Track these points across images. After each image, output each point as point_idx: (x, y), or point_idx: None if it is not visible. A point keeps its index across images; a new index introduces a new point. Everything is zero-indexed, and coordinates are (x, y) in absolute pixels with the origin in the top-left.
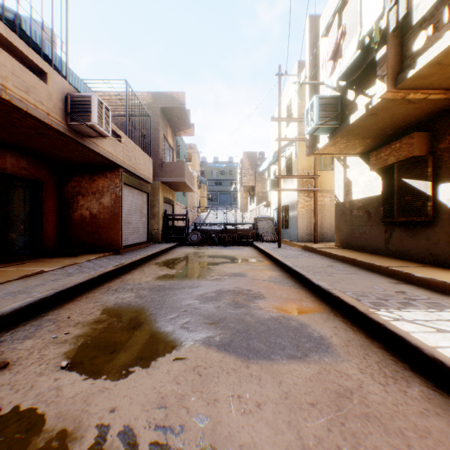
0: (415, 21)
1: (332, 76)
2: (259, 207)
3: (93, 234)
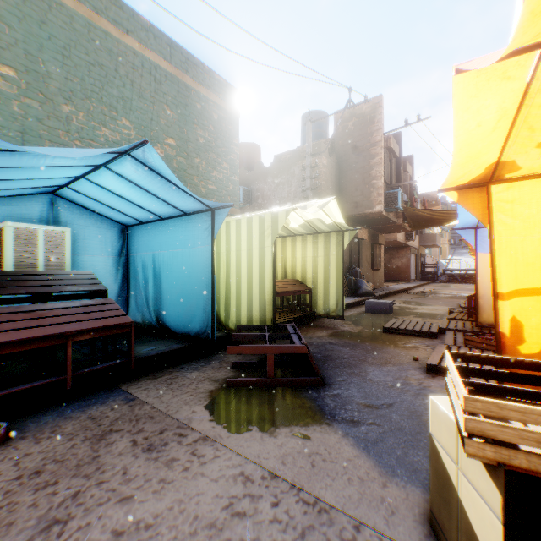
0: None
1: None
2: None
3: (397, 274)
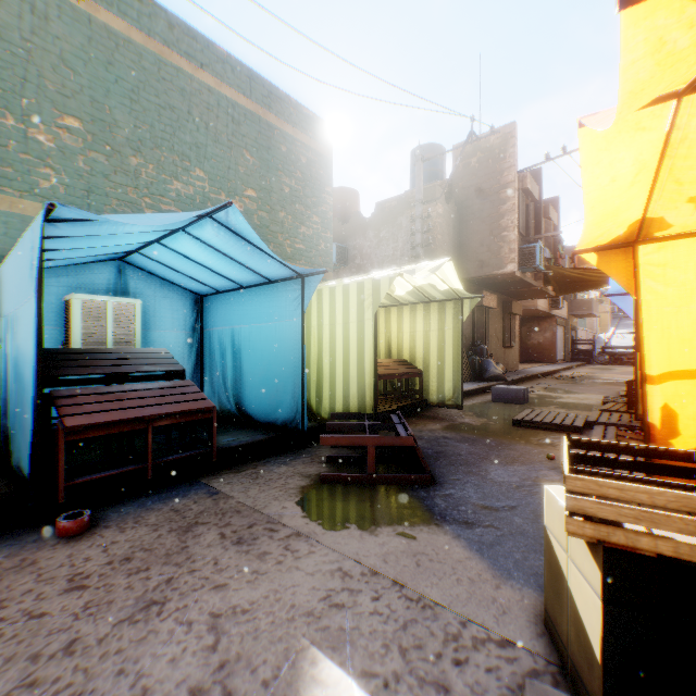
0: None
1: None
2: None
3: (538, 353)
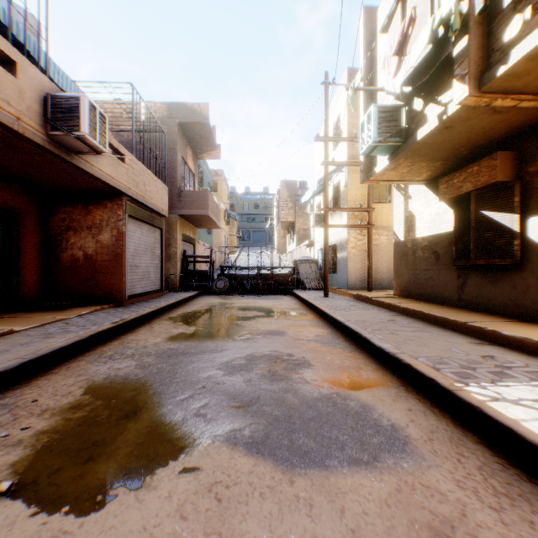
0: (507, 2)
1: (395, 79)
2: (300, 247)
3: (88, 281)
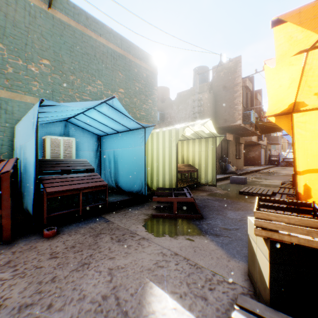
0: None
1: None
2: None
3: (252, 161)
